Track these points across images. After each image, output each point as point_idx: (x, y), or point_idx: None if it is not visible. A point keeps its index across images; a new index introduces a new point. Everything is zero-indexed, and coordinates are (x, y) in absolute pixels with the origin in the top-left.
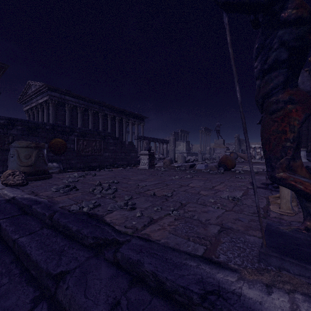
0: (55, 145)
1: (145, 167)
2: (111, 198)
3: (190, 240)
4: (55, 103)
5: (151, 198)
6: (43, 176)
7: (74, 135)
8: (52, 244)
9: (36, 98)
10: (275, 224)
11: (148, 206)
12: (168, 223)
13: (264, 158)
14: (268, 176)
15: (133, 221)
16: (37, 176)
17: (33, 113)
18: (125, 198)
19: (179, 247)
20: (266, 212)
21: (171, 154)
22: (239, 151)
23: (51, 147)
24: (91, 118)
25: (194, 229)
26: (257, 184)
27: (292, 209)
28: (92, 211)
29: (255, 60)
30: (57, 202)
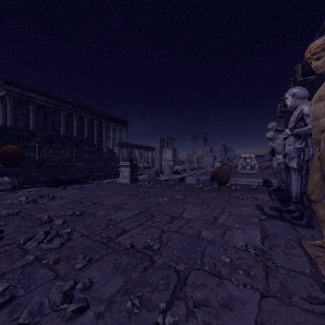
0: (6, 154)
1: (126, 182)
2: (50, 265)
3: None
4: (15, 100)
5: (125, 260)
6: None
7: (34, 140)
8: None
9: None
10: None
11: (115, 292)
12: None
13: None
14: None
15: None
16: None
17: None
18: (76, 267)
19: None
20: None
21: (157, 164)
22: (225, 159)
23: (0, 157)
24: (63, 120)
25: None
26: (267, 211)
27: None
28: None
29: None
30: None
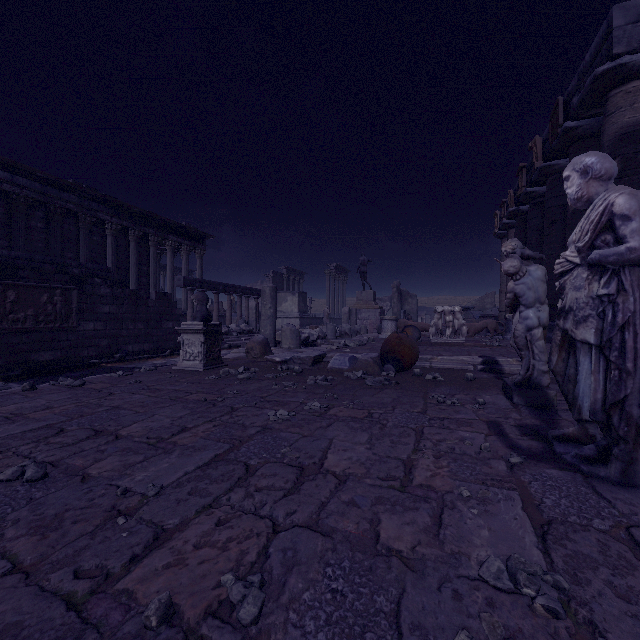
0: None
1: (195, 367)
2: None
3: None
4: None
5: None
6: None
7: None
8: None
9: None
10: None
11: None
12: None
13: None
14: None
15: None
16: None
17: None
18: None
19: None
20: None
21: (266, 326)
22: (400, 315)
23: None
24: (55, 227)
25: None
26: (515, 438)
27: None
28: None
29: None
30: None
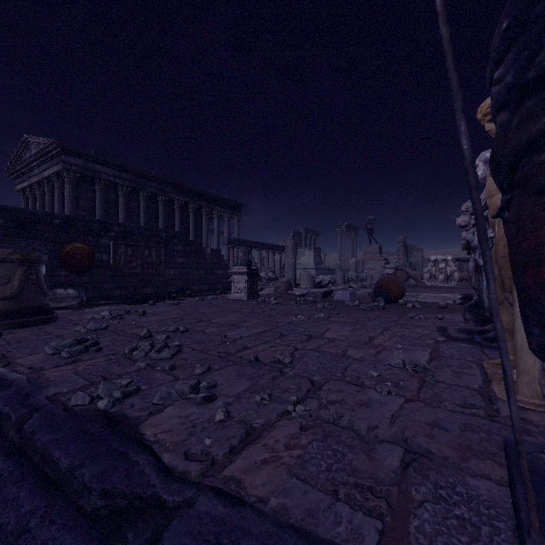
0: (71, 255)
1: (241, 297)
2: (166, 370)
3: (340, 497)
4: (76, 177)
5: (249, 370)
6: (36, 317)
7: (108, 236)
8: (4, 507)
9: (40, 167)
10: (526, 443)
11: (243, 391)
12: (286, 442)
13: (519, 301)
14: (532, 346)
15: (206, 436)
16: (24, 319)
17: (34, 196)
18: (195, 372)
19: (314, 526)
20: (489, 401)
21: (288, 272)
22: (405, 266)
23: (63, 260)
24: (144, 205)
25: (346, 459)
26: (451, 333)
27: (543, 396)
28: (118, 406)
29: (496, 65)
30: (46, 383)
